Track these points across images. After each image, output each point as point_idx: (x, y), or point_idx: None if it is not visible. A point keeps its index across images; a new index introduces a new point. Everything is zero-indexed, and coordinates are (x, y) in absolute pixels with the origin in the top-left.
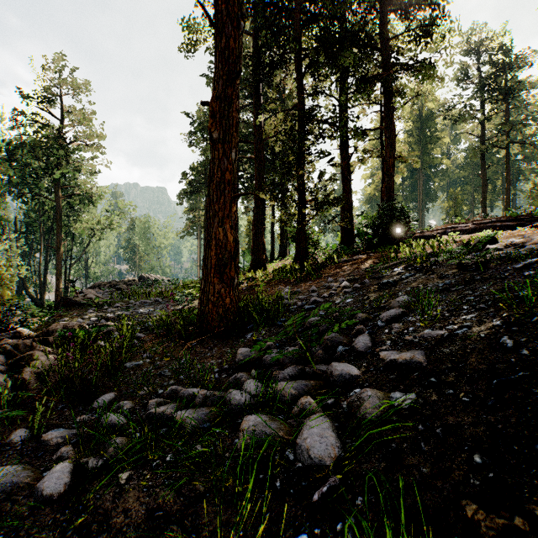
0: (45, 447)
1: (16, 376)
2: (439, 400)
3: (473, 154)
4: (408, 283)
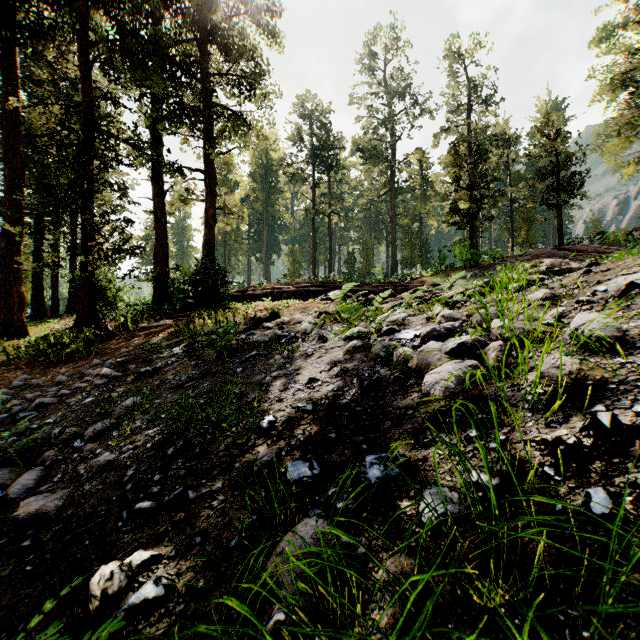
0: None
1: None
2: (9, 575)
3: (305, 216)
4: (166, 372)
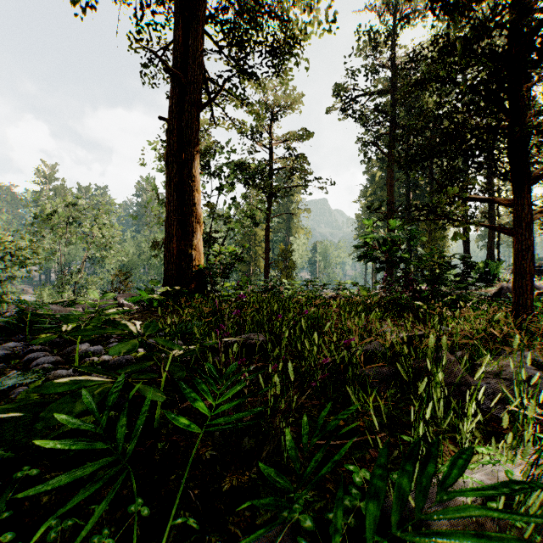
0: None
1: None
2: None
3: None
4: None
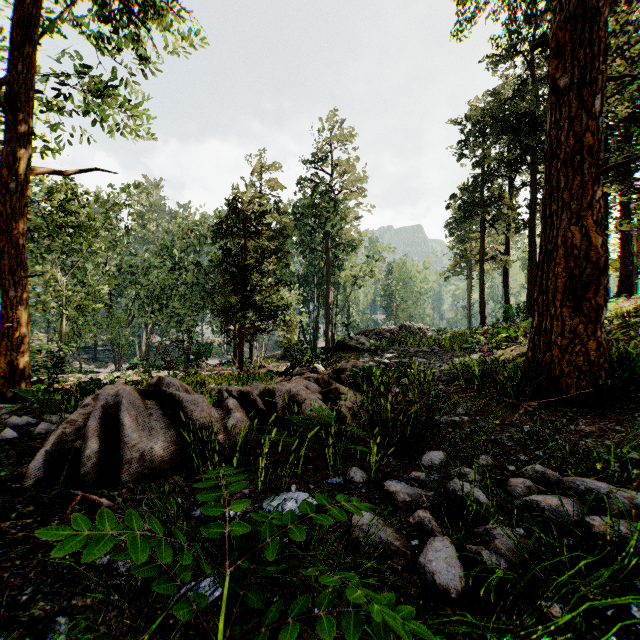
0: (392, 501)
1: (333, 407)
2: None
3: None
4: None
